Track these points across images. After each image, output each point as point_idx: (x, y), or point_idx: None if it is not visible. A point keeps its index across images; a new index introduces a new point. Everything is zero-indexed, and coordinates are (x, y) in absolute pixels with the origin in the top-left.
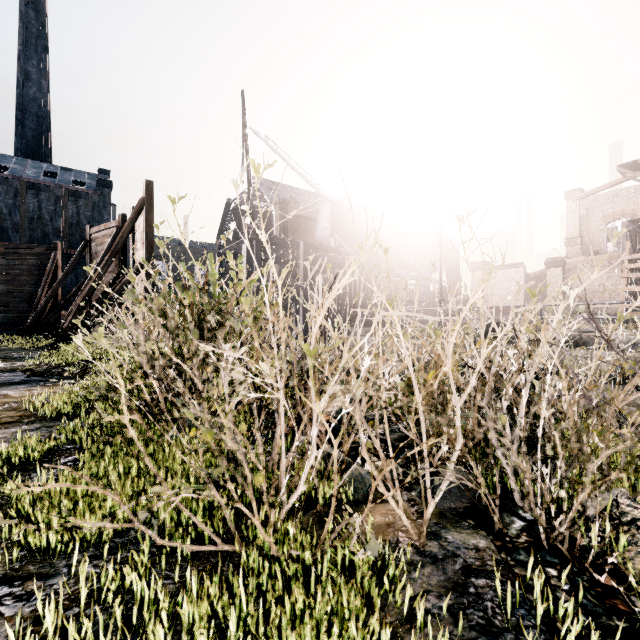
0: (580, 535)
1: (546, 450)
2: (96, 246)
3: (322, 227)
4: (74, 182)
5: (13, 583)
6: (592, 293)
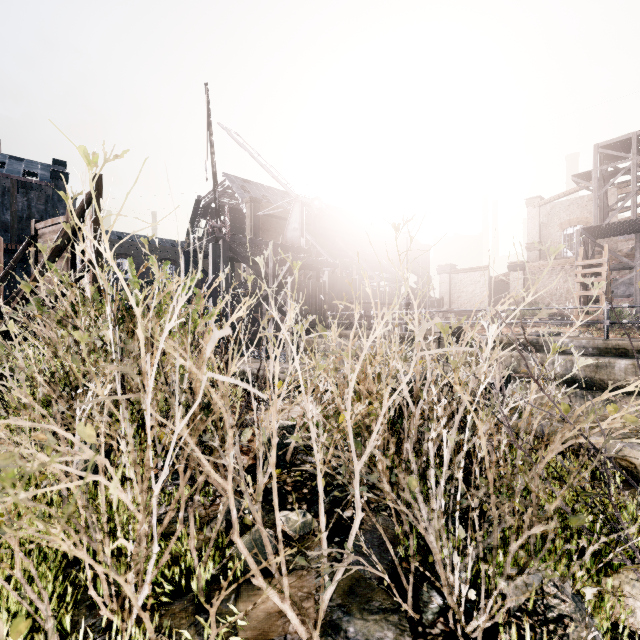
0: (503, 623)
1: (458, 530)
2: (43, 243)
3: (292, 227)
4: (25, 173)
5: None
6: (550, 296)
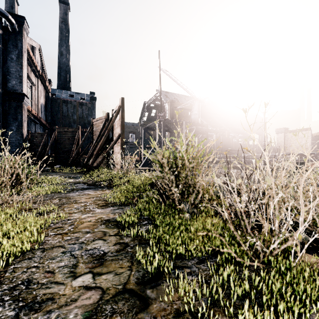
0: None
1: None
2: (95, 127)
3: (194, 113)
4: (80, 98)
5: (179, 268)
6: None
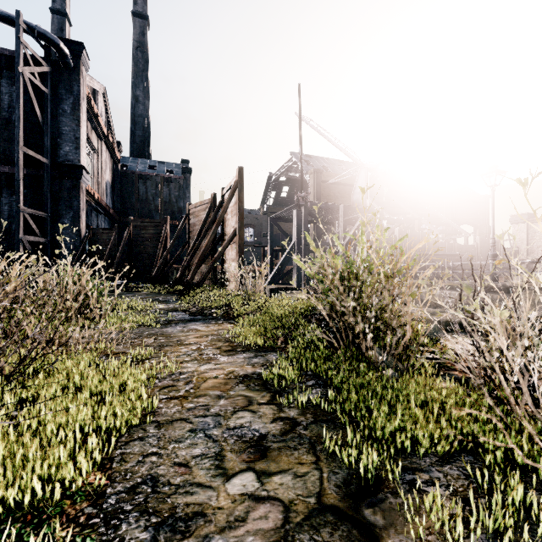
0: None
1: None
2: (193, 218)
3: (358, 191)
4: (166, 171)
5: (406, 471)
6: None
